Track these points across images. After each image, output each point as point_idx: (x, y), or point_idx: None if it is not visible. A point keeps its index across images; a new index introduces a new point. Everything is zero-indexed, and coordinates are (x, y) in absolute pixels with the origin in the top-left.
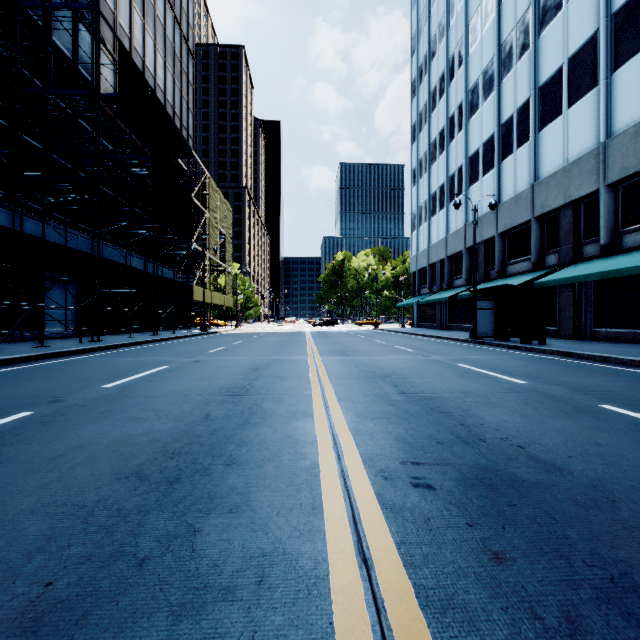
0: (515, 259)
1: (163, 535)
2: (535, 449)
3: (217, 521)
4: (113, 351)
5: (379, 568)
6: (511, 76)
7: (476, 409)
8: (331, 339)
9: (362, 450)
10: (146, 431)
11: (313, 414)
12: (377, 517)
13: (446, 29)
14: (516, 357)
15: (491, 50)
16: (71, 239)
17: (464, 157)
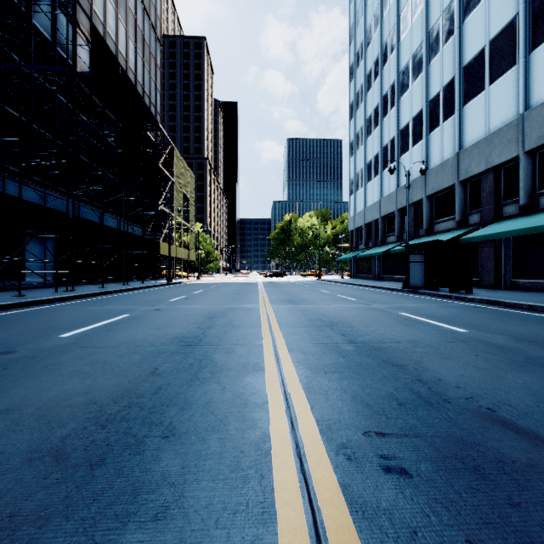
0: (441, 218)
1: None
2: (508, 413)
3: (134, 538)
4: (84, 300)
5: None
6: (438, 58)
7: (428, 361)
8: (280, 289)
9: (318, 415)
10: (86, 389)
11: (264, 367)
12: (347, 529)
13: (380, 19)
14: (449, 305)
15: (420, 36)
16: (50, 200)
17: (396, 130)
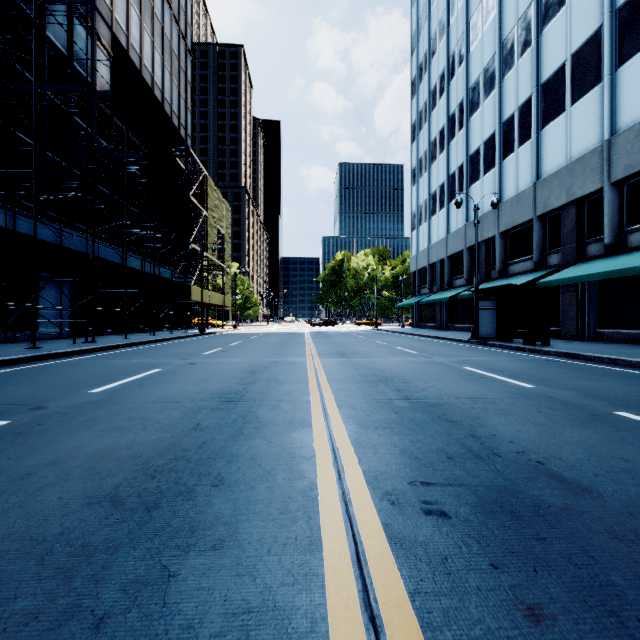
0: (517, 259)
1: (131, 582)
2: (556, 465)
3: (197, 562)
4: (107, 352)
5: (390, 631)
6: (513, 73)
7: (486, 417)
8: (330, 340)
9: (365, 467)
10: (129, 444)
11: (311, 423)
12: (385, 556)
13: (446, 27)
14: (521, 359)
15: (492, 47)
16: (66, 238)
17: (465, 156)
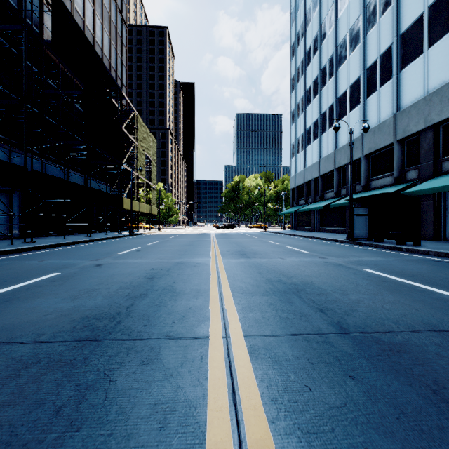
0: (378, 175)
1: None
2: None
3: None
4: (32, 252)
5: None
6: (375, 29)
7: None
8: (231, 240)
9: None
10: None
11: (204, 428)
12: None
13: (319, 1)
14: (409, 259)
15: (357, 11)
16: (15, 157)
17: (334, 98)
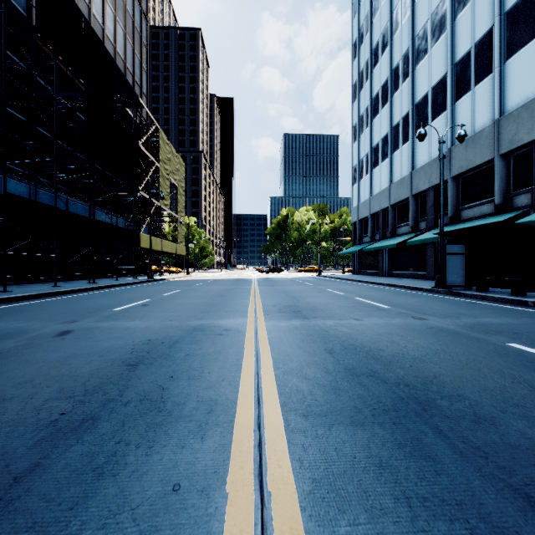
0: (471, 203)
1: None
2: None
3: None
4: None
5: None
6: (468, 10)
7: None
8: (278, 287)
9: None
10: None
11: None
12: None
13: None
14: None
15: None
16: None
17: (410, 104)
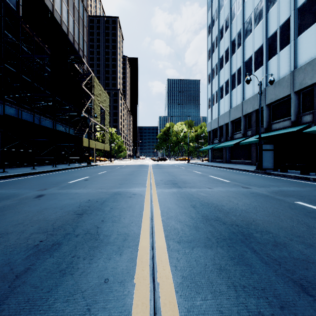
0: (277, 120)
1: None
2: None
3: None
4: None
5: None
6: (275, 6)
7: None
8: (164, 170)
9: None
10: None
11: None
12: None
13: None
14: None
15: None
16: None
17: (242, 62)
